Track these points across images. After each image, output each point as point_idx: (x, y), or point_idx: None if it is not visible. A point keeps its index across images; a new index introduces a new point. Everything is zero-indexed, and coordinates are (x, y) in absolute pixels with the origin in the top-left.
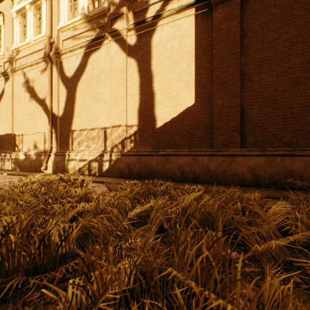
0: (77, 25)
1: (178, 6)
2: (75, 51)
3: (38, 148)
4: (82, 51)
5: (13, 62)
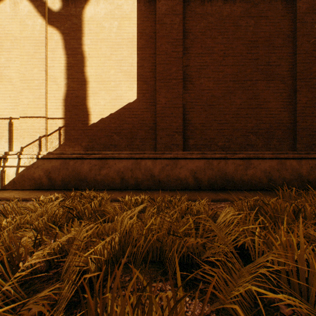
0: None
1: None
2: None
3: None
4: None
5: None
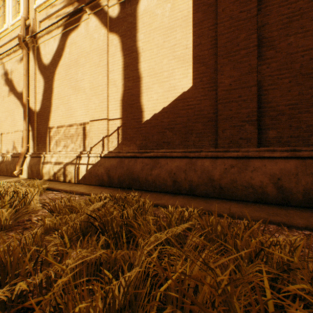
0: (55, 1)
1: None
2: (52, 33)
3: (16, 149)
4: (59, 31)
5: None
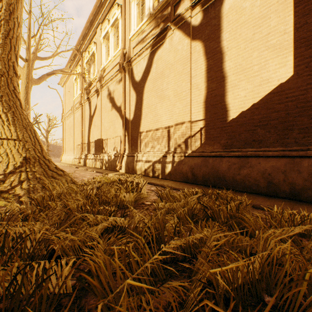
0: (144, 28)
1: None
2: (142, 54)
3: (116, 150)
4: (148, 52)
5: (101, 80)
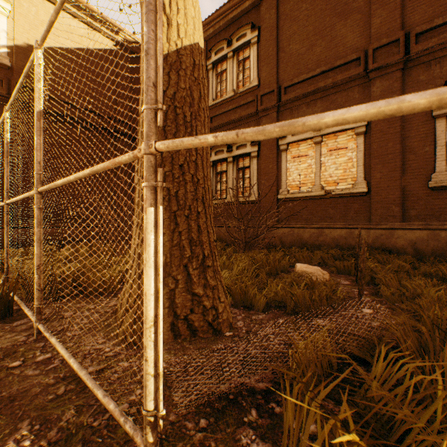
0: None
1: None
2: None
3: None
4: None
5: None
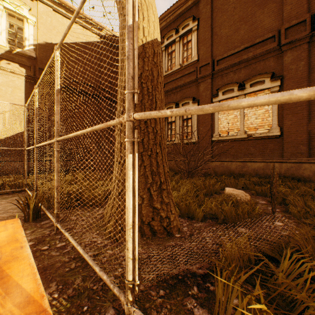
0: None
1: (14, 71)
2: None
3: None
4: None
5: None
